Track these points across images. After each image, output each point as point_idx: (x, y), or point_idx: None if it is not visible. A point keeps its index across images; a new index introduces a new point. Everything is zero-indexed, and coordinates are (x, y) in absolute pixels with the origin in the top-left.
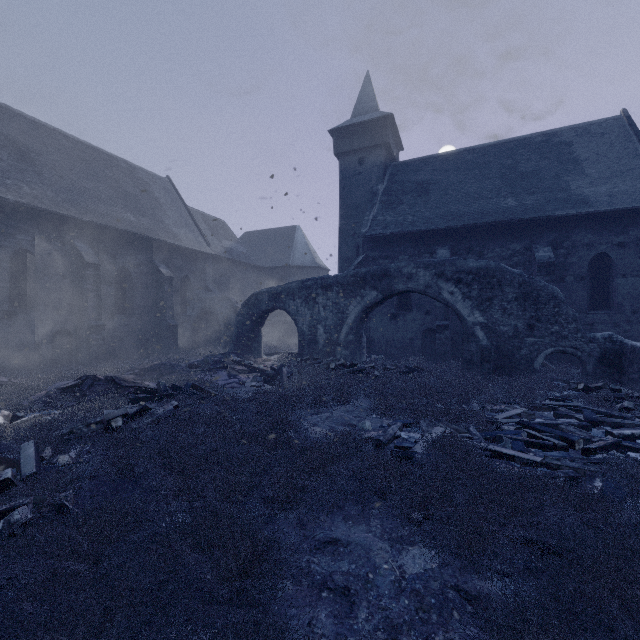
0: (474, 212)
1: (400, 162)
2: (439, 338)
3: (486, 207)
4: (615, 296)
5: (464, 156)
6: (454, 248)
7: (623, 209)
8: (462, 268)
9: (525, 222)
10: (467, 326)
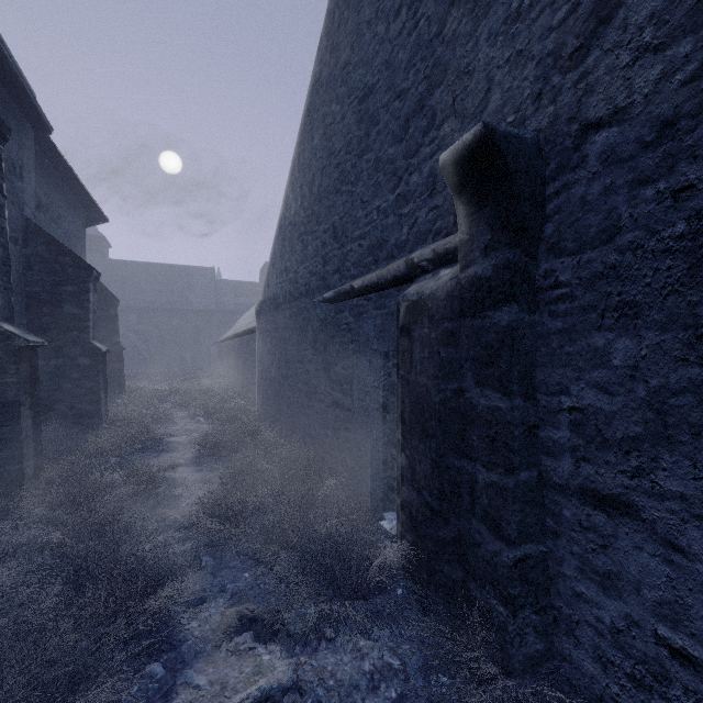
0: (149, 301)
1: (110, 259)
2: (131, 356)
3: (155, 299)
4: (201, 340)
5: (148, 267)
6: (139, 316)
7: (202, 310)
8: (138, 329)
9: (170, 309)
10: (140, 350)
